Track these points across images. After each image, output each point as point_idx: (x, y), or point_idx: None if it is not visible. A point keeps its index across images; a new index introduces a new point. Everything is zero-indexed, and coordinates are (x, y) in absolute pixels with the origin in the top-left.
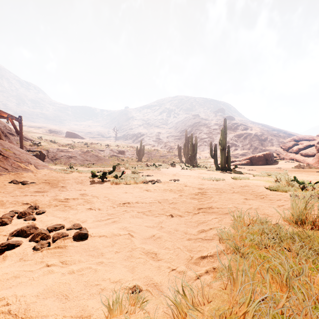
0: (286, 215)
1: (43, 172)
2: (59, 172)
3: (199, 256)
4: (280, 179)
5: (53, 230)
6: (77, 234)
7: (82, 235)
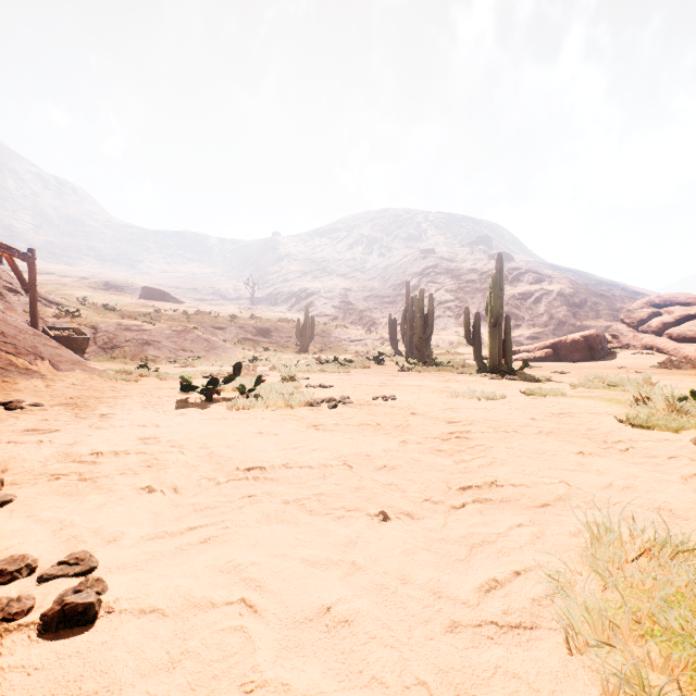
0: None
1: (70, 377)
2: (110, 378)
3: None
4: (648, 395)
5: None
6: (56, 610)
7: (74, 613)
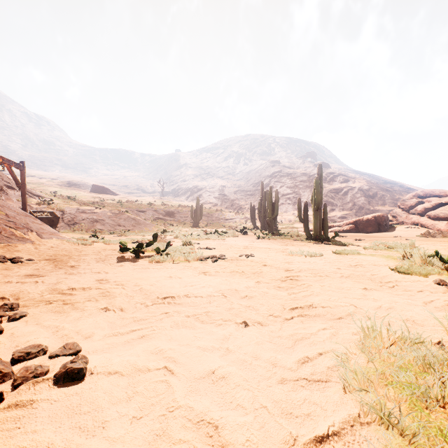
0: (446, 322)
1: (49, 243)
2: (74, 243)
3: (310, 433)
4: (410, 254)
5: (23, 358)
6: (63, 371)
7: (73, 373)
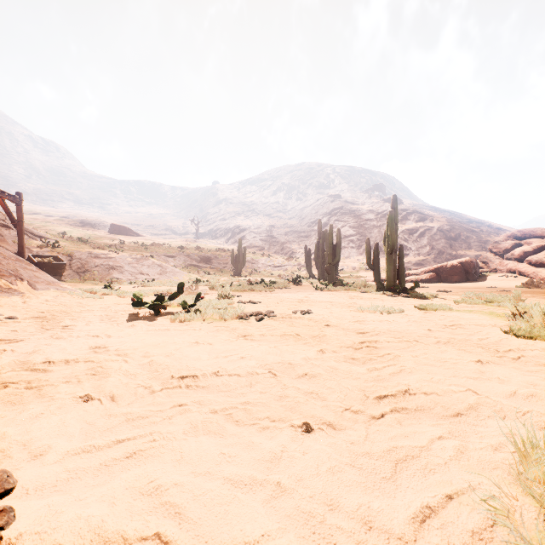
0: None
1: (44, 295)
2: (78, 296)
3: None
4: (524, 310)
5: None
6: None
7: None
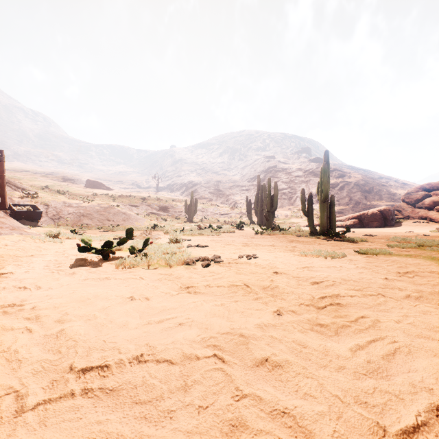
0: None
1: (6, 239)
2: (40, 240)
3: None
4: None
5: None
6: None
7: None
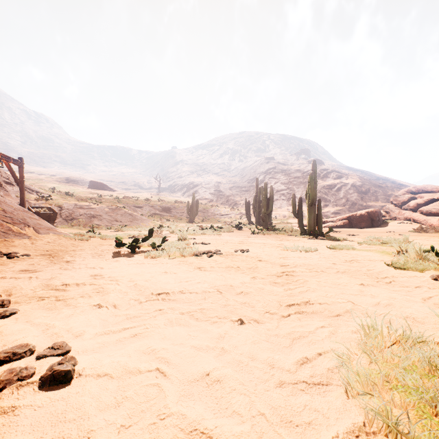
0: None
1: (46, 238)
2: (71, 238)
3: None
4: (405, 249)
5: (9, 358)
6: (49, 374)
7: (59, 376)
